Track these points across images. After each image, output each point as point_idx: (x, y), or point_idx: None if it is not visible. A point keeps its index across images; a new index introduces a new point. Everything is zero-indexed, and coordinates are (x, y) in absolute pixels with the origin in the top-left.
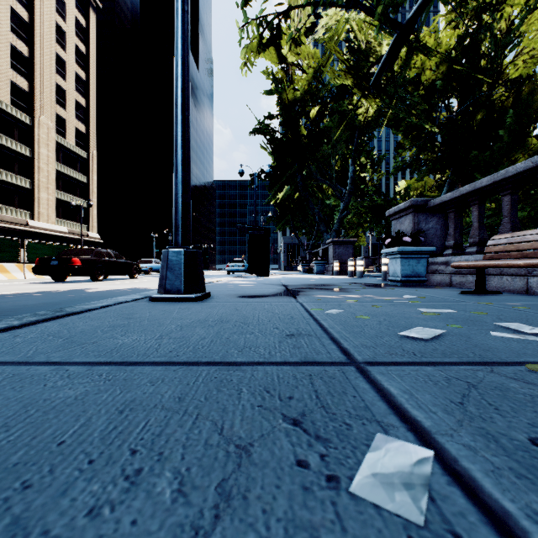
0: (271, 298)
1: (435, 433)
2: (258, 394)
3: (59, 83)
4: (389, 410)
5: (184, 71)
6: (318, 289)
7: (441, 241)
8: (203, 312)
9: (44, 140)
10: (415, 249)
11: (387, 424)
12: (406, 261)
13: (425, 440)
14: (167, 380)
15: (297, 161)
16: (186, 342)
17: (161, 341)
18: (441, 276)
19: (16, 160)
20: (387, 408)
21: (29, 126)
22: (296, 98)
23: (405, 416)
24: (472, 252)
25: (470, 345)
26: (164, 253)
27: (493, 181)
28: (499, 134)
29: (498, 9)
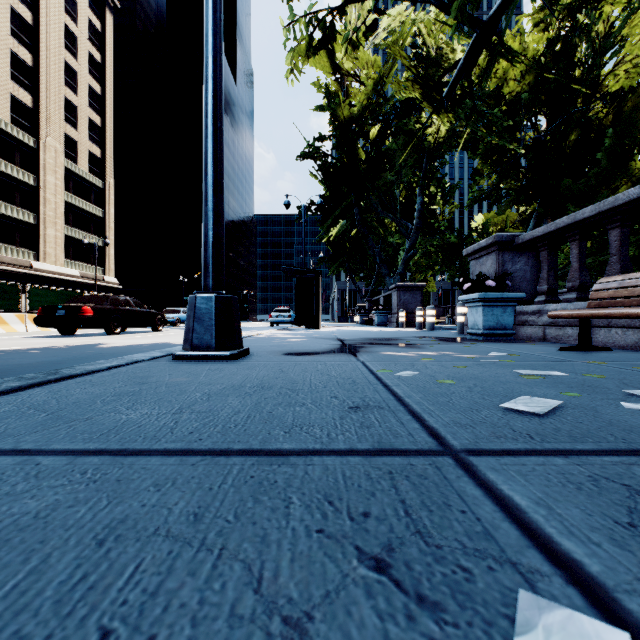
0: (325, 356)
1: (614, 589)
2: (316, 508)
3: (69, 98)
4: (524, 539)
5: (216, 70)
6: (382, 344)
7: (531, 286)
8: (239, 374)
9: (51, 166)
10: (501, 295)
11: (528, 568)
12: (489, 310)
13: (604, 604)
14: (181, 481)
15: (353, 191)
16: (213, 418)
17: (180, 417)
18: (532, 329)
19: (17, 189)
20: (520, 536)
21: (33, 149)
22: (353, 115)
23: (553, 552)
24: (571, 299)
25: (603, 423)
26: (190, 299)
27: (599, 211)
28: (597, 159)
29: (595, 7)
